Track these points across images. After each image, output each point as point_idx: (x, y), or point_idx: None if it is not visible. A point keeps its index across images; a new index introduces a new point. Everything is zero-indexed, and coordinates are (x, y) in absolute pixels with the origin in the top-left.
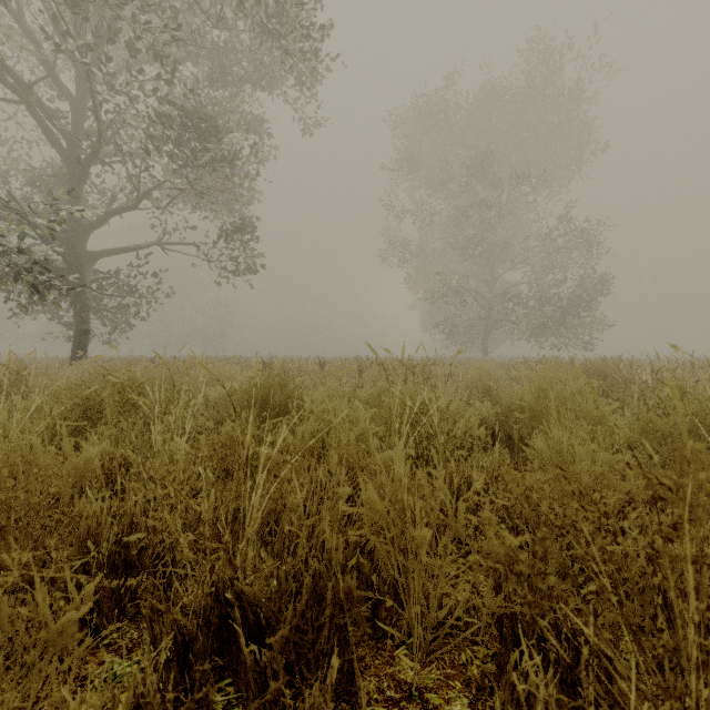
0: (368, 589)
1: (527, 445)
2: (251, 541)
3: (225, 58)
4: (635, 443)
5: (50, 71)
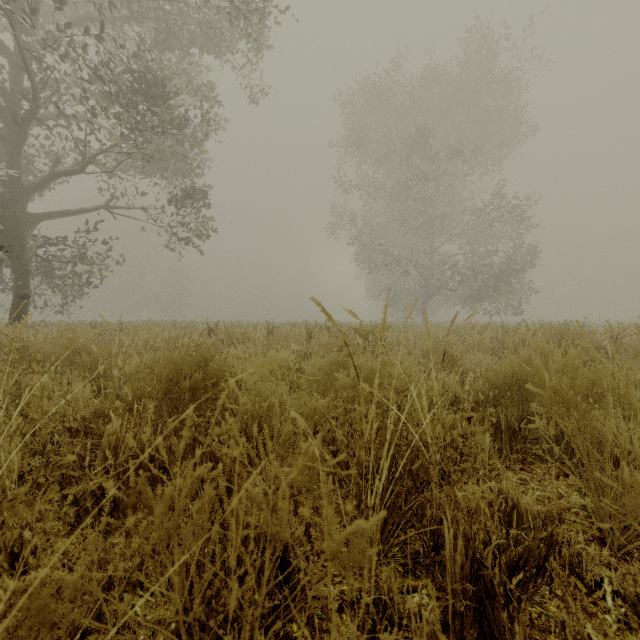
0: None
1: (516, 433)
2: None
3: (174, 23)
4: None
5: None
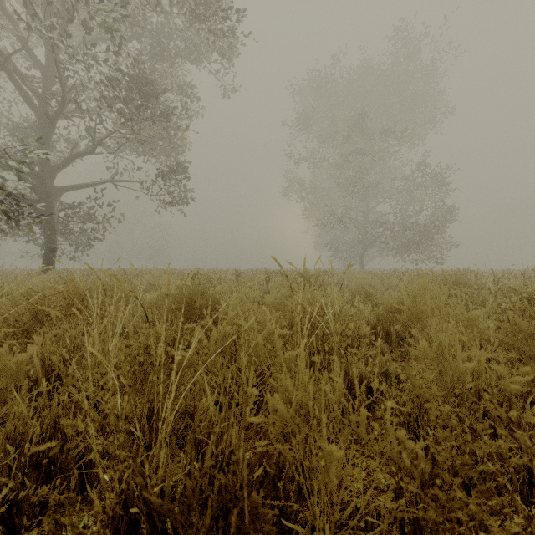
0: (274, 487)
1: (402, 340)
2: (164, 443)
3: (163, 37)
4: (500, 341)
5: (24, 45)
